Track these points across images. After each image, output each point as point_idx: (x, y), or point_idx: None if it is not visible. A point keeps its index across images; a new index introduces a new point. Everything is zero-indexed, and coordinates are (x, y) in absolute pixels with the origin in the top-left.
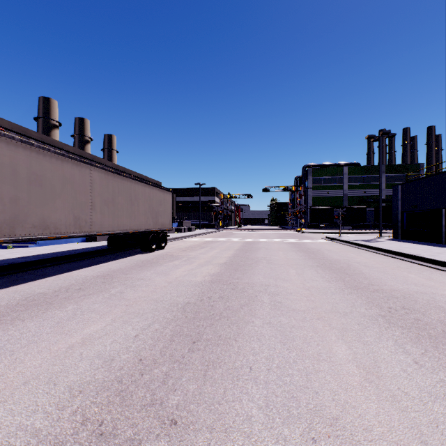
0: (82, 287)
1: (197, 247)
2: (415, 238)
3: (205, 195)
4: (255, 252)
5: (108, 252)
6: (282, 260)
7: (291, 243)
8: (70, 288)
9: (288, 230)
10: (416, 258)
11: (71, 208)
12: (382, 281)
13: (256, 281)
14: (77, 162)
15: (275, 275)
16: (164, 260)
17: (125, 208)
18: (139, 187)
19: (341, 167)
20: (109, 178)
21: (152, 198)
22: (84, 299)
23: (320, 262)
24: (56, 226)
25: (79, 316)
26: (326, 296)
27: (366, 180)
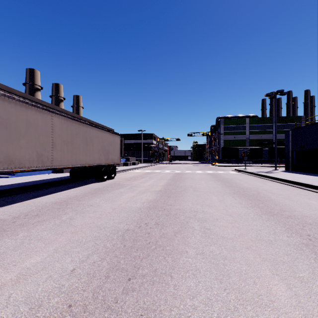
0: (39, 213)
1: (139, 177)
2: (303, 170)
3: (146, 139)
4: (183, 181)
5: (70, 181)
6: (205, 188)
7: (210, 174)
8: (28, 215)
9: (206, 164)
10: (310, 187)
11: (34, 147)
12: (290, 207)
13: (186, 207)
14: (39, 109)
15: (201, 202)
16: (112, 188)
17: (81, 147)
18: (93, 131)
19: (244, 118)
20: (68, 123)
21: (104, 140)
22: (37, 225)
23: (235, 190)
24: (21, 161)
25: (25, 245)
26: (248, 222)
27: (262, 127)
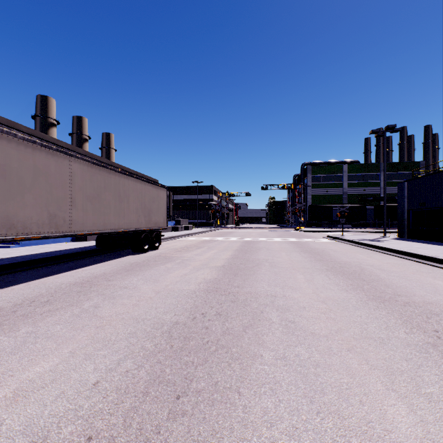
0: (51, 299)
1: (193, 247)
2: (423, 237)
3: (203, 193)
4: (255, 253)
5: (96, 253)
6: (286, 263)
7: (293, 243)
8: (36, 301)
9: (287, 228)
10: (435, 261)
11: (45, 204)
12: (408, 289)
13: (260, 290)
14: (52, 151)
15: (281, 282)
16: (156, 263)
17: (112, 205)
18: (129, 182)
19: (340, 165)
20: (93, 171)
21: (144, 195)
22: (46, 317)
23: (328, 265)
24: (25, 225)
25: (28, 345)
26: (349, 312)
27: (366, 178)
